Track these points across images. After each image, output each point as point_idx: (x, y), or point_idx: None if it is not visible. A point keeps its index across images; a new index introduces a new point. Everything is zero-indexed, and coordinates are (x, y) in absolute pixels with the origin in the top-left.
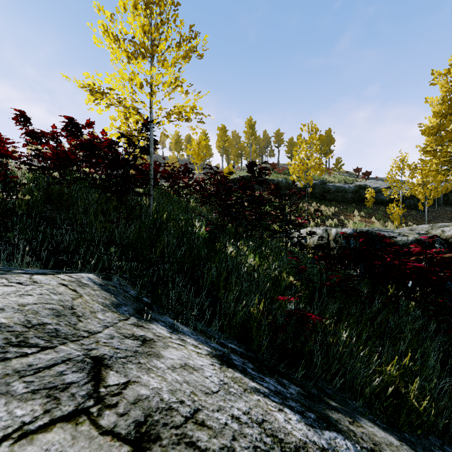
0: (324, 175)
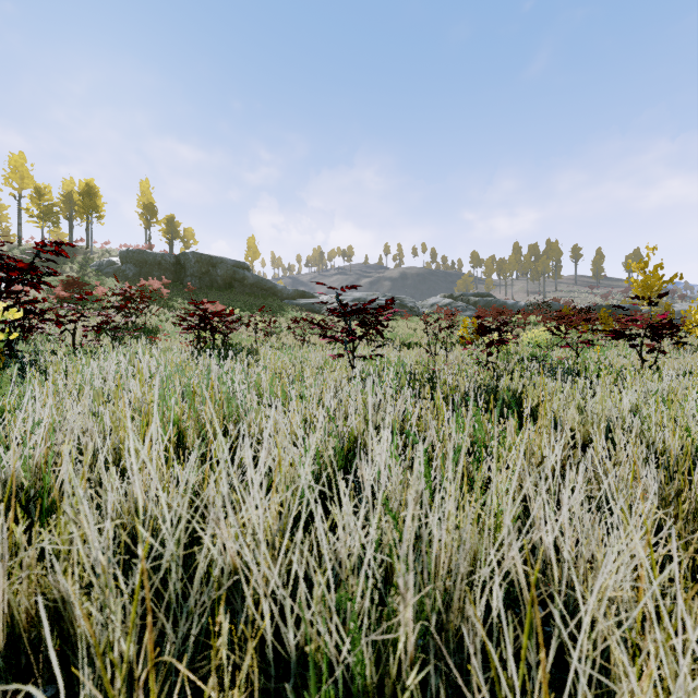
0: None
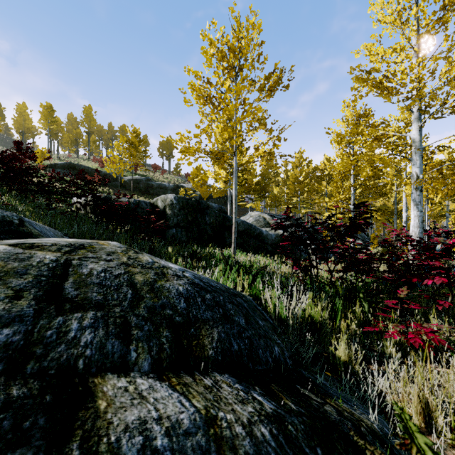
0: (160, 175)
